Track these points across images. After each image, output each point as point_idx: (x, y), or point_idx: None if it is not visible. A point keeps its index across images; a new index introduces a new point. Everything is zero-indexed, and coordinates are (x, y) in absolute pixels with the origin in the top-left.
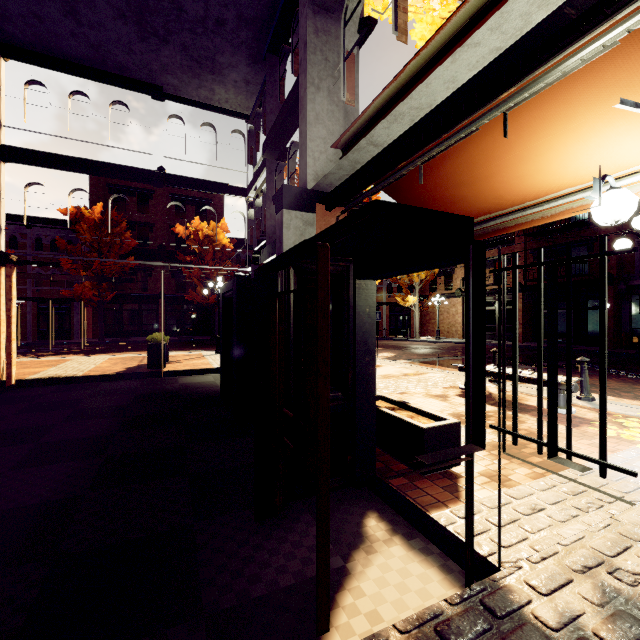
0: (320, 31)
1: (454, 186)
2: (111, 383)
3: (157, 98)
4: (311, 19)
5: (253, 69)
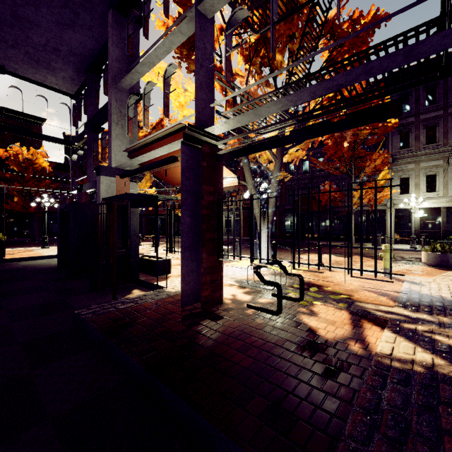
0: (118, 100)
1: (172, 173)
2: None
3: None
4: (114, 94)
5: (77, 74)
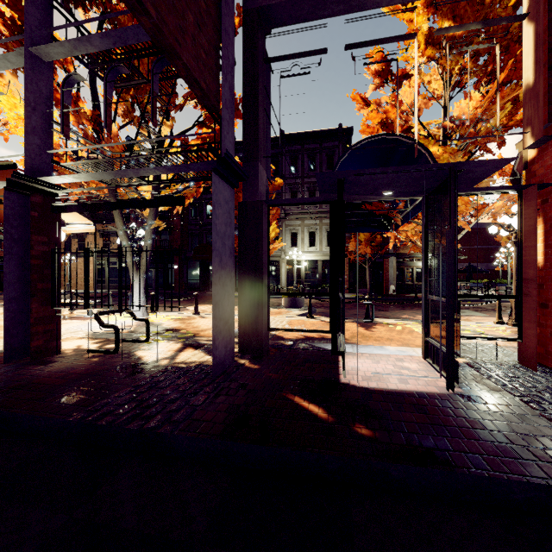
0: None
1: (2, 210)
2: None
3: None
4: None
5: None
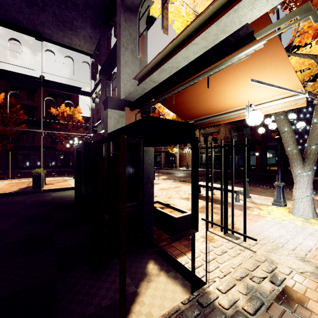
0: (127, 20)
1: (191, 102)
2: (9, 198)
3: (38, 39)
4: (123, 13)
5: (94, 31)
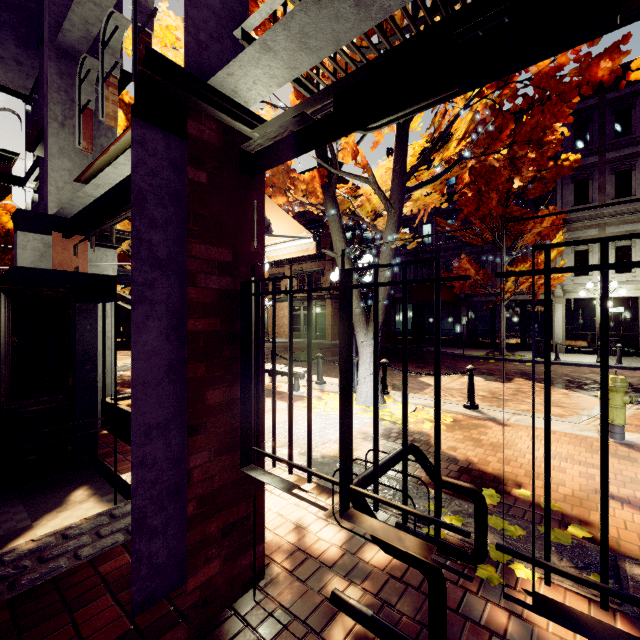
0: (65, 74)
1: None
2: None
3: None
4: (54, 61)
5: (25, 52)
